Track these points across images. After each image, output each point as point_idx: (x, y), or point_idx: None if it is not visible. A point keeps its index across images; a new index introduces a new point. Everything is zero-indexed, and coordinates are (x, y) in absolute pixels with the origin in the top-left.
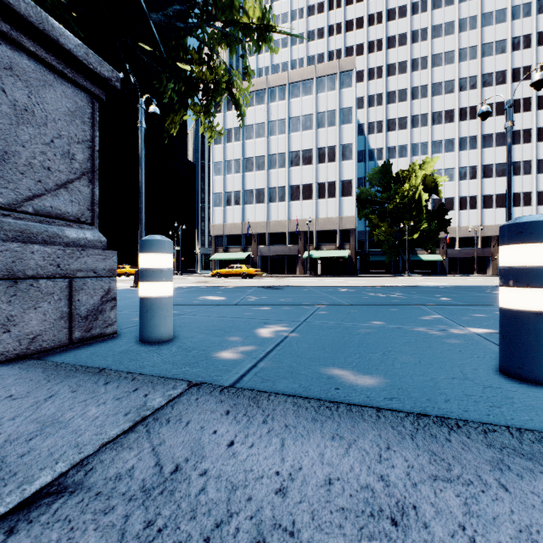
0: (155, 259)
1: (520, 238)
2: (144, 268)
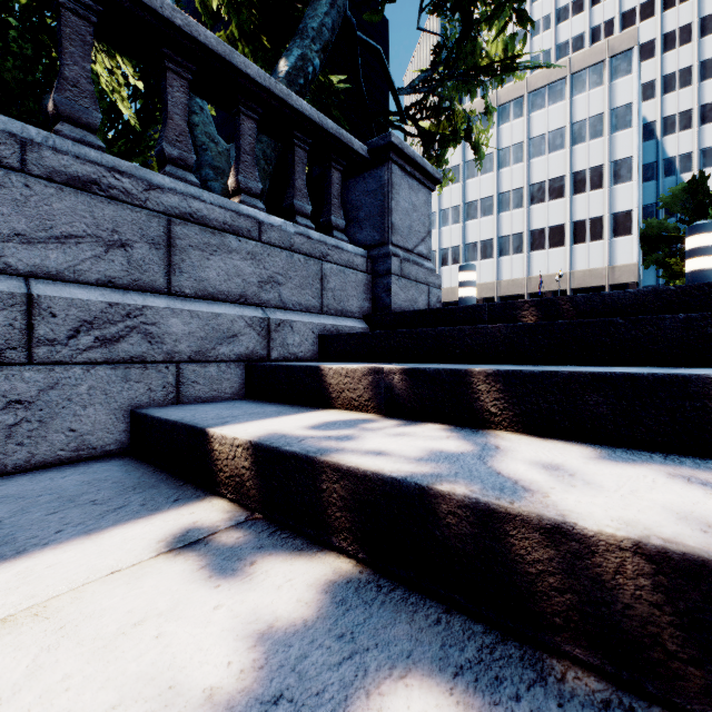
0: (469, 275)
1: (691, 234)
2: (463, 280)
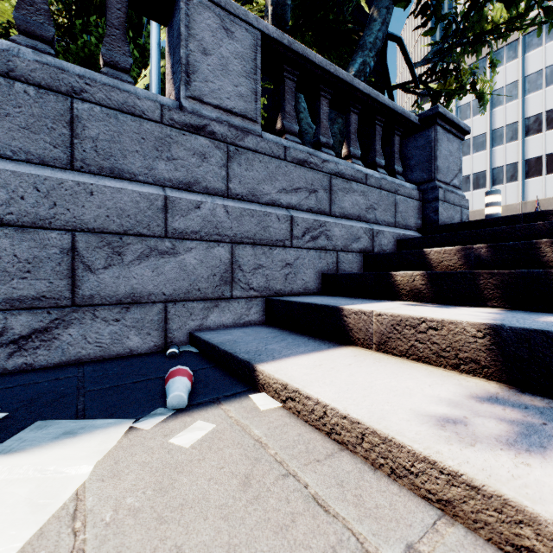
0: (495, 197)
1: None
2: (490, 202)
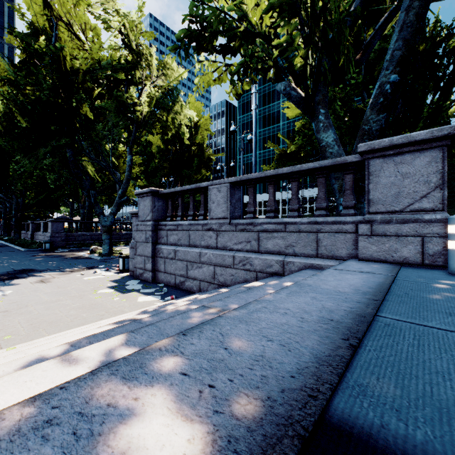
0: (451, 228)
1: None
2: (447, 233)
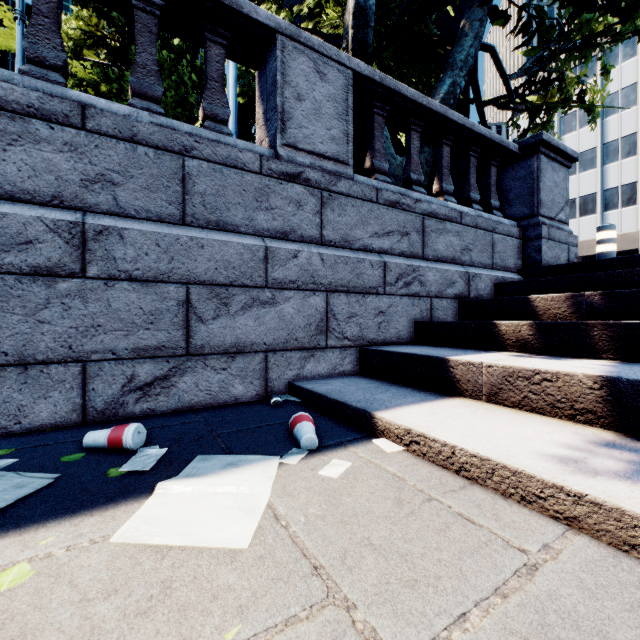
0: (609, 233)
1: None
2: (602, 238)
